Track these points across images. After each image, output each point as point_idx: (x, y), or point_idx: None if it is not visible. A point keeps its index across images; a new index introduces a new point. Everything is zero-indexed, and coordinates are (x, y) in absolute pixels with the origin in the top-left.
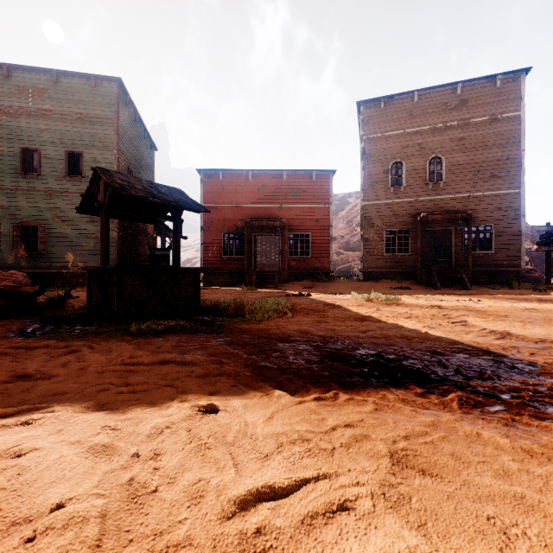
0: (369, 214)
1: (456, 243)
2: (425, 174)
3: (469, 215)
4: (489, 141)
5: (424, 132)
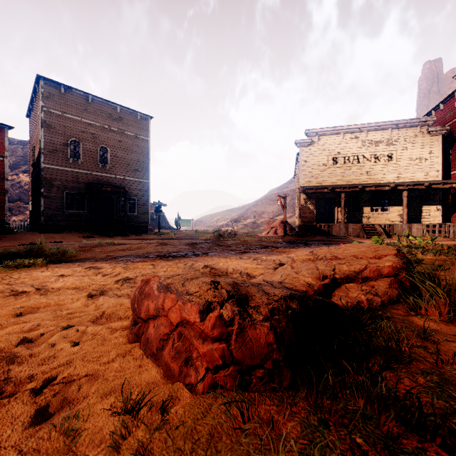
0: (50, 176)
1: (117, 207)
2: (97, 157)
3: (127, 191)
4: (134, 148)
5: (96, 127)
